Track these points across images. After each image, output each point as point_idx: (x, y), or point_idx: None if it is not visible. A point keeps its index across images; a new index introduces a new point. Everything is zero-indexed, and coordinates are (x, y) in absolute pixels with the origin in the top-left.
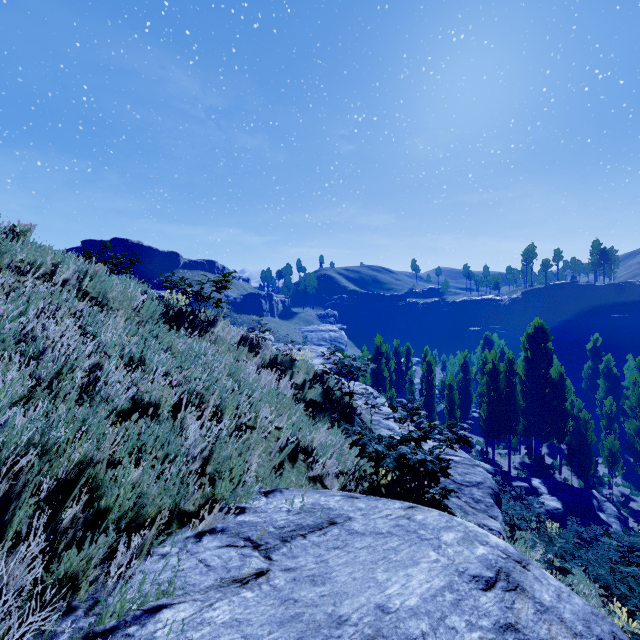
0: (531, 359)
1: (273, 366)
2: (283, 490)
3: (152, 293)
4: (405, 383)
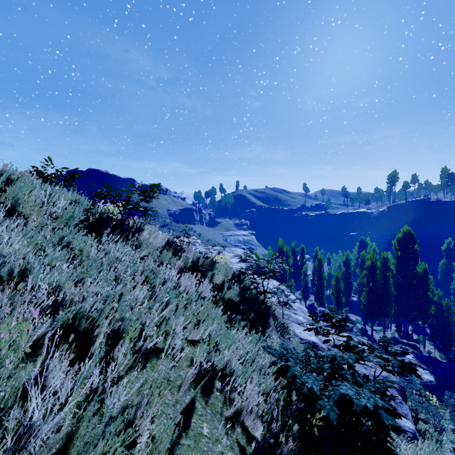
0: (401, 258)
1: (196, 267)
2: None
3: (86, 202)
4: (300, 274)
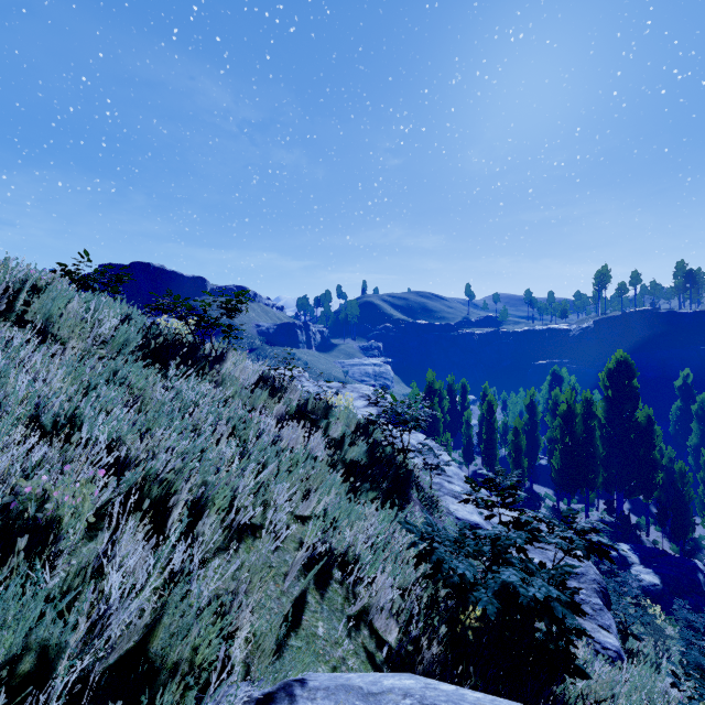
0: (612, 399)
1: (303, 414)
2: (297, 691)
3: (141, 318)
4: (460, 425)
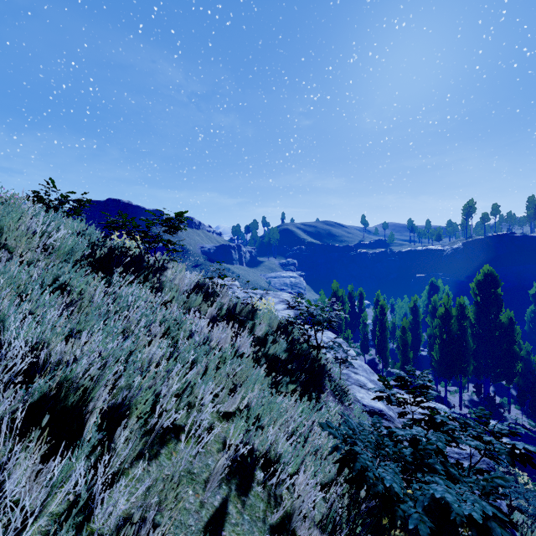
0: (481, 304)
1: (232, 316)
2: None
3: (96, 234)
4: (358, 324)
